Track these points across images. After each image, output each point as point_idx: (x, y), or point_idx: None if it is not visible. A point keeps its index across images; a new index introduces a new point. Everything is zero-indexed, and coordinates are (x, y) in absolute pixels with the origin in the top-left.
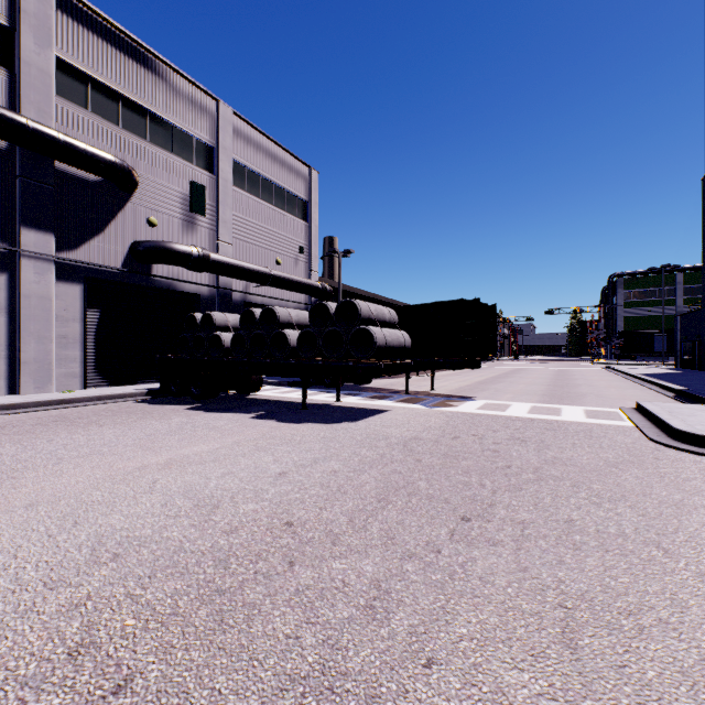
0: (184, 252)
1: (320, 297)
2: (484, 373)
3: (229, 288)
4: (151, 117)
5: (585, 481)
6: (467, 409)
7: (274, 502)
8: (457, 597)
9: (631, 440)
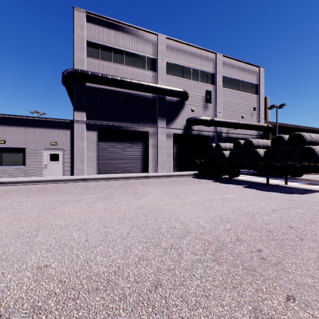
0: (204, 120)
1: (265, 131)
2: None
3: (220, 131)
4: (192, 70)
5: None
6: None
7: (278, 219)
8: None
9: None
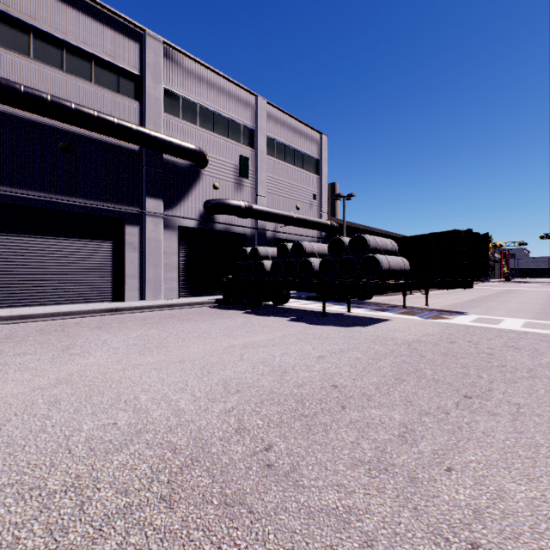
0: (236, 206)
1: (328, 232)
2: (474, 293)
3: (264, 228)
4: (215, 115)
5: None
6: (460, 321)
7: (321, 373)
8: (465, 440)
9: None
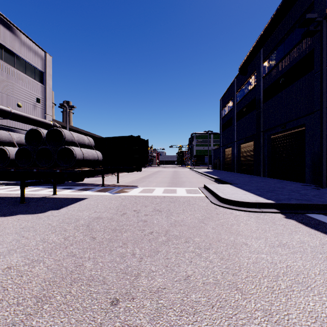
0: None
1: None
2: (144, 173)
3: None
4: None
5: (191, 236)
6: (134, 193)
7: None
8: None
9: (206, 204)
